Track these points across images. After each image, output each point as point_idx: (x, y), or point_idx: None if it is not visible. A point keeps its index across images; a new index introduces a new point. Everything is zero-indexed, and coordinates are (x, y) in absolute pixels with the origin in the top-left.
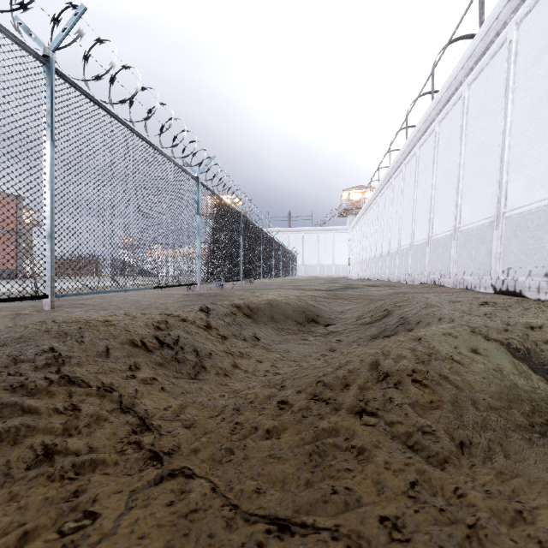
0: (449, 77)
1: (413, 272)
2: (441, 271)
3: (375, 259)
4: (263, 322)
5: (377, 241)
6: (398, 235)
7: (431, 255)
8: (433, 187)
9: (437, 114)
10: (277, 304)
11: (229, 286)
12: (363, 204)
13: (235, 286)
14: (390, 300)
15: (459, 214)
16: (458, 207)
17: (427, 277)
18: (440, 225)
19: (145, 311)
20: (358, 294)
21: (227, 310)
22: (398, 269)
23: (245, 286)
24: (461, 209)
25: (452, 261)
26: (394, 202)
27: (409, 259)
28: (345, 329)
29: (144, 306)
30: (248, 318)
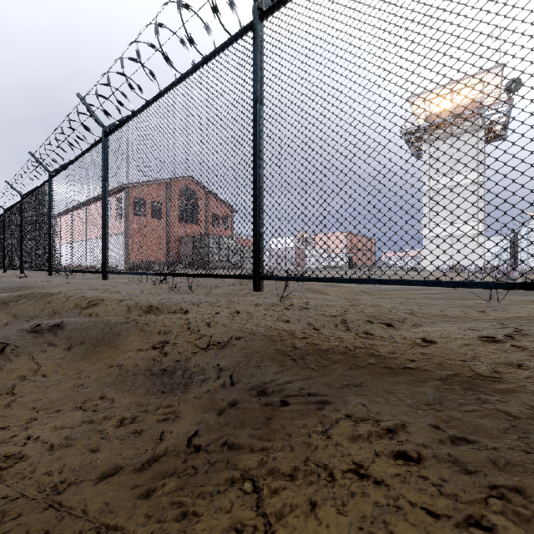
0: None
1: None
2: None
3: None
4: None
5: None
6: None
7: None
8: None
9: None
10: None
11: None
12: None
13: None
14: None
15: None
16: None
17: None
18: None
19: None
20: None
21: None
22: None
23: None
24: None
25: None
26: None
27: None
28: None
29: None
30: None
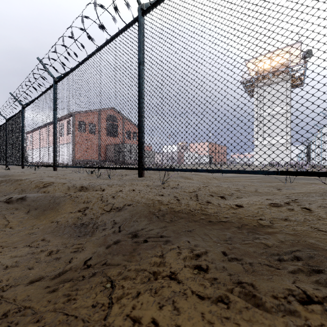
0: None
1: None
2: None
3: None
4: None
5: None
6: None
7: None
8: None
9: None
10: None
11: None
12: None
13: None
14: None
15: None
16: None
17: None
18: None
19: None
20: None
21: None
22: None
23: None
24: None
25: None
26: None
27: None
28: None
29: None
30: None
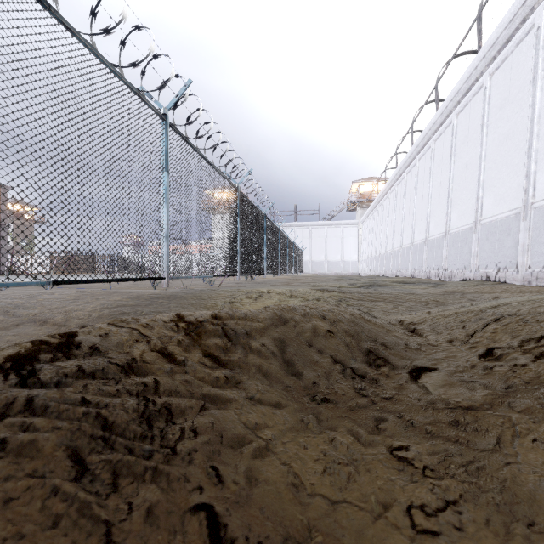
0: (514, 5)
1: (451, 266)
2: (499, 263)
3: (393, 254)
4: (258, 375)
5: (394, 234)
6: (426, 223)
7: (480, 244)
8: (483, 157)
9: (489, 64)
10: (294, 319)
11: (223, 282)
12: (374, 196)
13: (231, 282)
14: (531, 308)
15: (532, 185)
16: (531, 175)
17: (475, 272)
18: (495, 204)
19: (2, 333)
20: (402, 294)
21: (149, 347)
22: (426, 263)
23: (243, 283)
24: (537, 178)
25: (521, 249)
26: (418, 186)
27: (444, 250)
28: (493, 398)
29: (15, 319)
30: (215, 370)
